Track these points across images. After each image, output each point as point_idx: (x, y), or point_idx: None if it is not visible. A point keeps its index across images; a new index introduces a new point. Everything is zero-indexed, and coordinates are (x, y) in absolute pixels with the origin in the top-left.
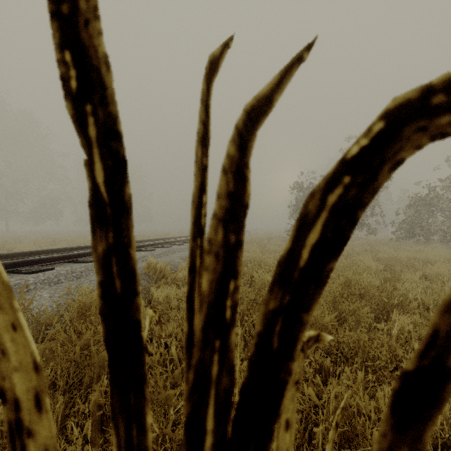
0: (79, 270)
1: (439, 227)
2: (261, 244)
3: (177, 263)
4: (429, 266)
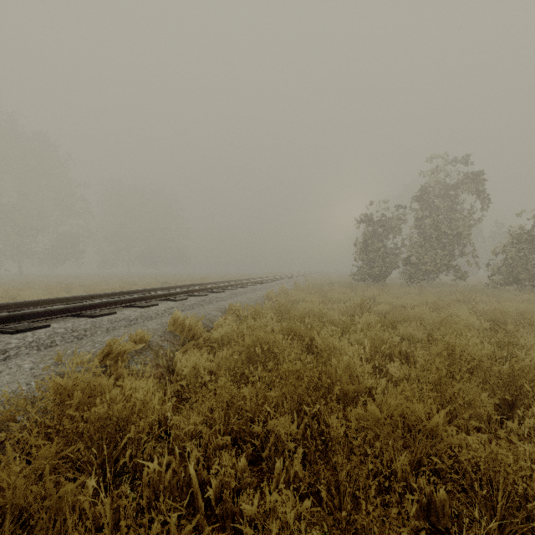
0: (82, 327)
1: None
2: (321, 292)
3: (213, 316)
4: None
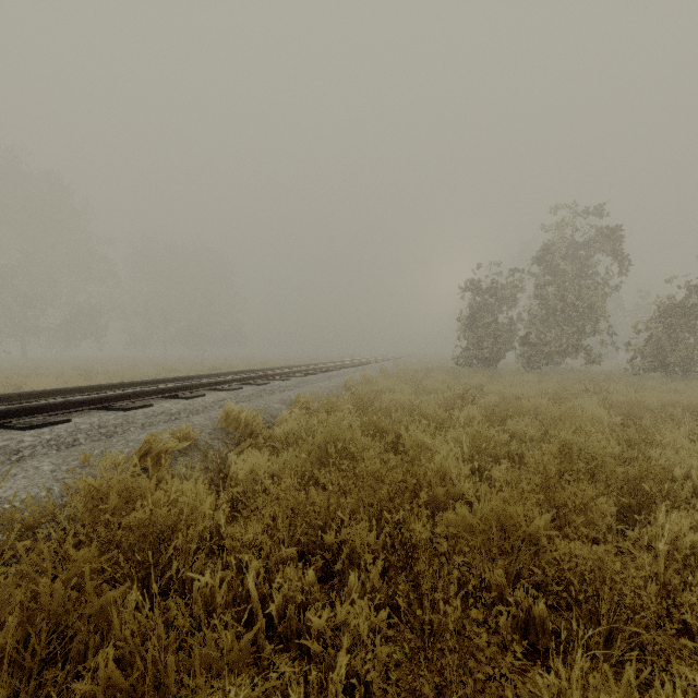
0: (112, 422)
1: None
2: (414, 380)
3: (276, 410)
4: None
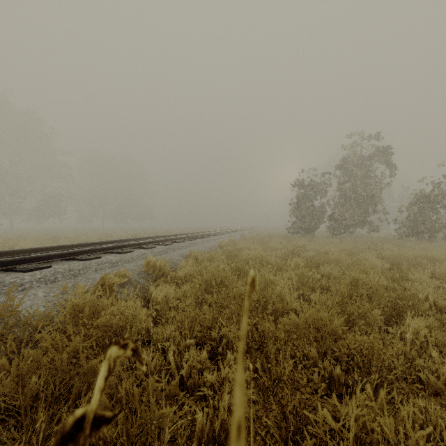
0: (77, 268)
1: (443, 224)
2: (262, 242)
3: (177, 260)
4: (437, 265)
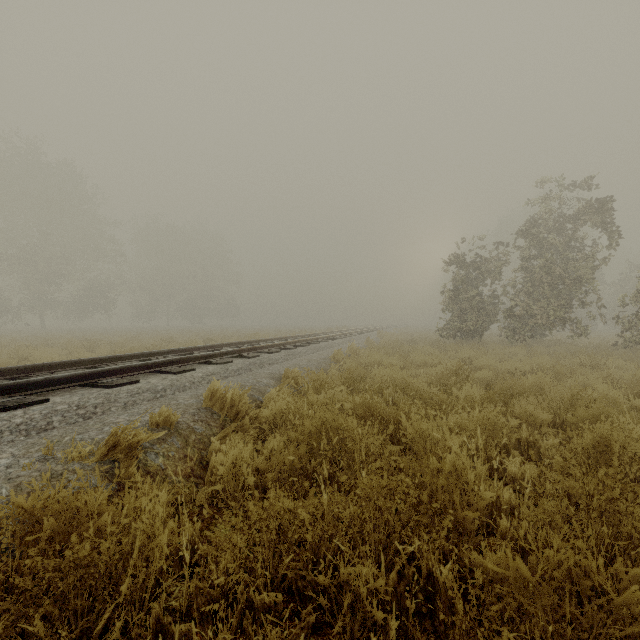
0: (92, 402)
1: None
2: (401, 352)
3: (264, 386)
4: None
